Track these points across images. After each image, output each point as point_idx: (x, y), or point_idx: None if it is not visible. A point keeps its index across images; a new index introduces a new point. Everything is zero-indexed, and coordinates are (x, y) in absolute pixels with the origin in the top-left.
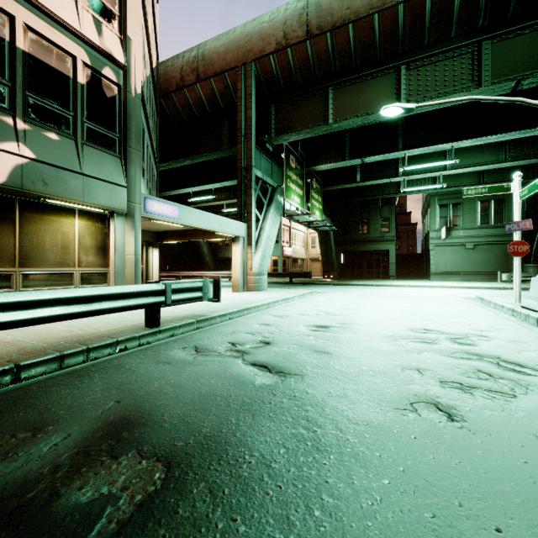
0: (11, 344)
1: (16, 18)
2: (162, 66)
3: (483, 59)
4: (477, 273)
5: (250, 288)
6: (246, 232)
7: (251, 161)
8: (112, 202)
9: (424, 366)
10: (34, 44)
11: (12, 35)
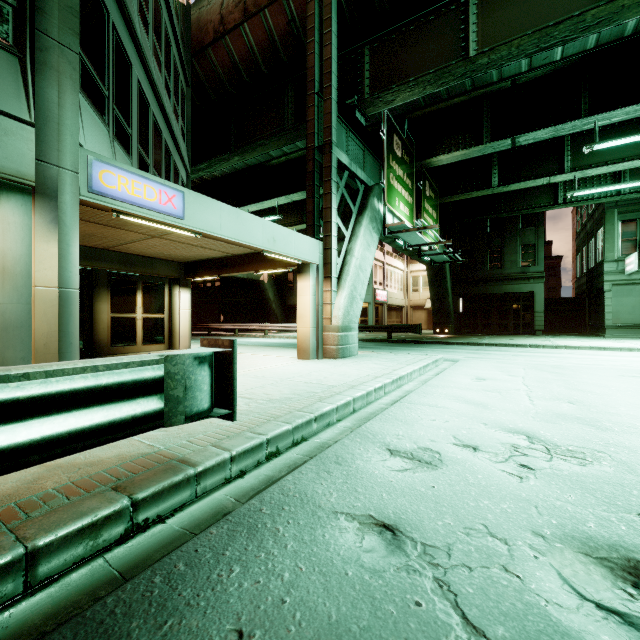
0: None
1: None
2: (194, 9)
3: None
4: None
5: (328, 353)
6: (322, 256)
7: (331, 134)
8: None
9: None
10: None
11: None
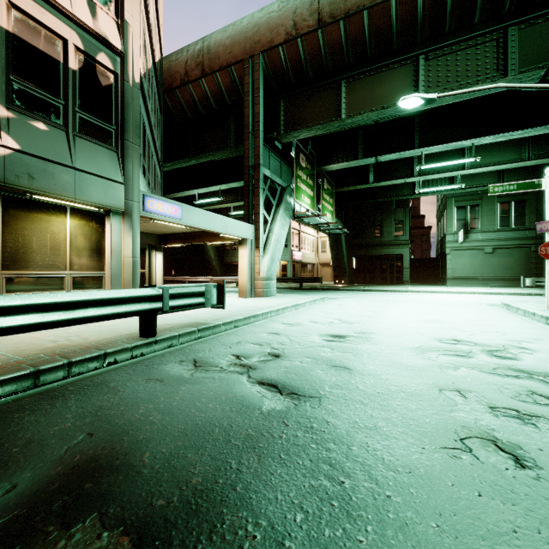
0: None
1: None
2: (166, 61)
3: (509, 46)
4: (496, 278)
5: (257, 294)
6: (254, 234)
7: (259, 159)
8: (107, 199)
9: (465, 385)
10: (18, 23)
11: None
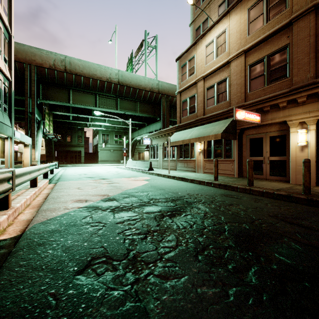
0: None
1: None
2: None
3: (118, 103)
4: (114, 161)
5: None
6: (31, 142)
7: (35, 111)
8: (9, 133)
9: (114, 173)
10: None
11: None
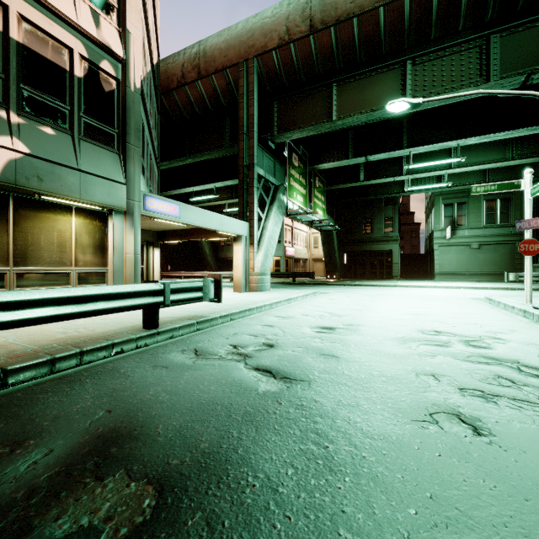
0: (1, 346)
1: (9, 7)
2: (163, 64)
3: (492, 53)
4: (482, 273)
5: (252, 289)
6: (248, 231)
7: (253, 159)
8: (110, 199)
9: (440, 371)
10: (28, 34)
11: (5, 25)
